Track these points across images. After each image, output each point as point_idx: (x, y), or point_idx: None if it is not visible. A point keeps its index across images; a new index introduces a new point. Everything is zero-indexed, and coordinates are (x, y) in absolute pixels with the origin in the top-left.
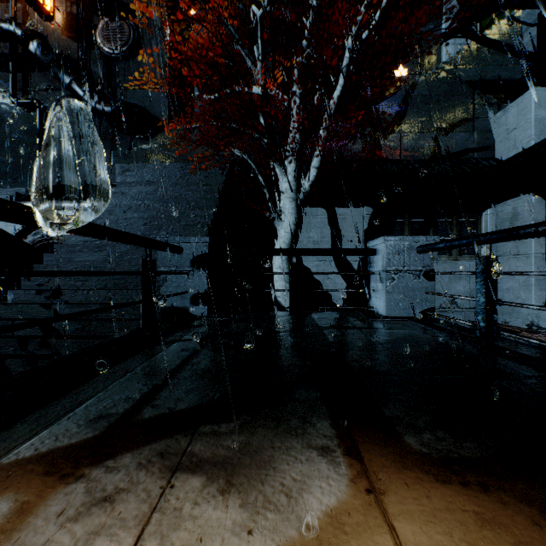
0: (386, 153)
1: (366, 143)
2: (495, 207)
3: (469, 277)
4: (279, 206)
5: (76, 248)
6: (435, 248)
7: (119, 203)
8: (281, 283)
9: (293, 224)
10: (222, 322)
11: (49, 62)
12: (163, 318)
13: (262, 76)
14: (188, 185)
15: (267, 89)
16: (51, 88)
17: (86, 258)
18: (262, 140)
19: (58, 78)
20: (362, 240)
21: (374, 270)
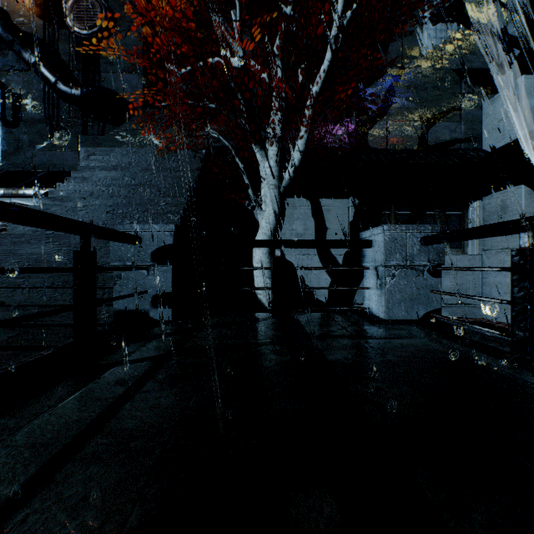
0: (371, 141)
1: (351, 131)
2: (482, 200)
3: (456, 272)
4: (260, 196)
5: (22, 239)
6: (447, 239)
7: (79, 189)
8: (261, 279)
9: (276, 214)
10: (188, 329)
11: (11, 39)
12: (113, 325)
13: (240, 46)
14: (159, 171)
15: (246, 61)
16: (15, 68)
17: (33, 250)
18: (241, 122)
19: (22, 58)
20: (347, 232)
21: (370, 265)
